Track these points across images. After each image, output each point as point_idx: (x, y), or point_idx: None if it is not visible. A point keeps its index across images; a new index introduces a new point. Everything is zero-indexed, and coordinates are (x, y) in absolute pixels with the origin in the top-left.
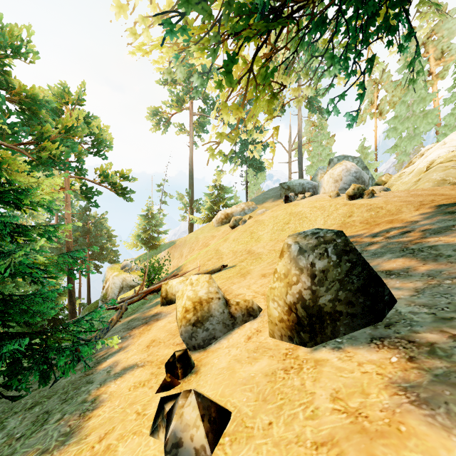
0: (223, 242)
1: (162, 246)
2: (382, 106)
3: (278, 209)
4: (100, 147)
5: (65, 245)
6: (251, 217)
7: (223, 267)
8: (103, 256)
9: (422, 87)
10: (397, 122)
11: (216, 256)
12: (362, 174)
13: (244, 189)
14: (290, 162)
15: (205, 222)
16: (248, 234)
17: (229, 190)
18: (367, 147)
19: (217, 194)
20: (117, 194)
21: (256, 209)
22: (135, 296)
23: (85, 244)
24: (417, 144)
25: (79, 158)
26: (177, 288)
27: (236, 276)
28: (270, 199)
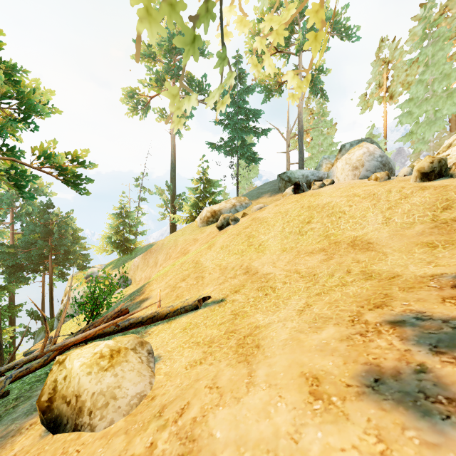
0: (206, 250)
1: (139, 249)
2: (394, 88)
3: (285, 202)
4: (31, 112)
5: (22, 249)
6: (245, 214)
7: (202, 301)
8: (69, 261)
9: (445, 61)
10: (412, 105)
11: (195, 274)
12: (389, 159)
13: (234, 184)
14: (288, 151)
15: (188, 222)
16: (243, 238)
17: (216, 184)
18: (376, 136)
19: (203, 189)
20: (66, 183)
21: (249, 205)
22: (37, 356)
23: (47, 247)
24: (439, 130)
25: (1, 129)
26: (77, 382)
27: (225, 348)
28: (266, 193)
